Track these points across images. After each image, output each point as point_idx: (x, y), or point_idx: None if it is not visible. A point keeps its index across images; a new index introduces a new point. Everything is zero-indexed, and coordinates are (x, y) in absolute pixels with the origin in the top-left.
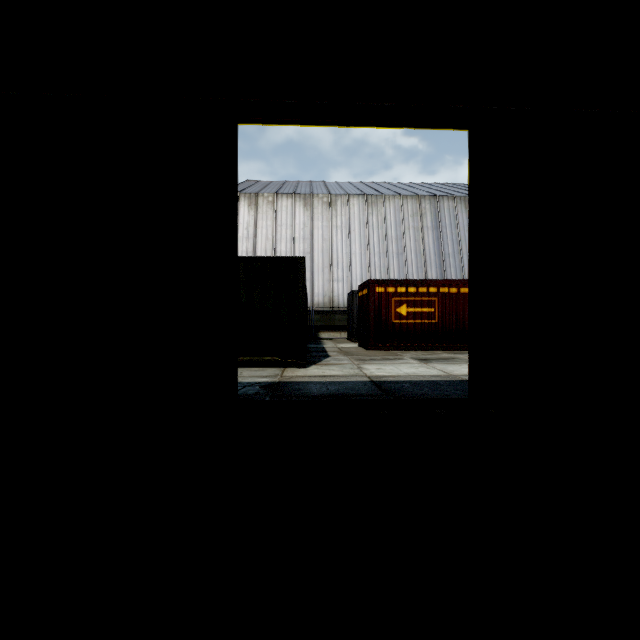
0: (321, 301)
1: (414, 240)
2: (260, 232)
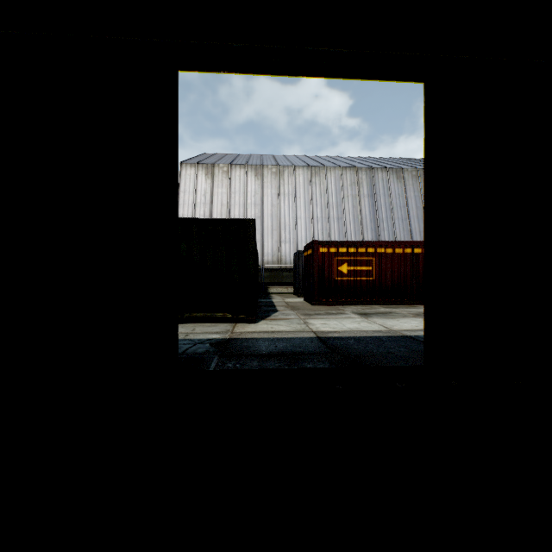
0: (270, 260)
1: (352, 206)
2: (216, 198)
